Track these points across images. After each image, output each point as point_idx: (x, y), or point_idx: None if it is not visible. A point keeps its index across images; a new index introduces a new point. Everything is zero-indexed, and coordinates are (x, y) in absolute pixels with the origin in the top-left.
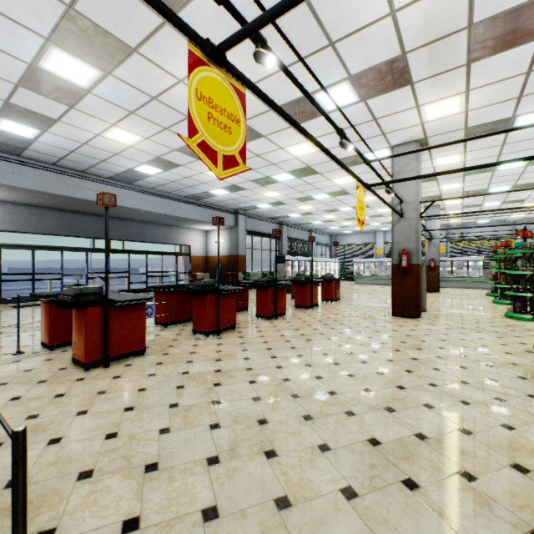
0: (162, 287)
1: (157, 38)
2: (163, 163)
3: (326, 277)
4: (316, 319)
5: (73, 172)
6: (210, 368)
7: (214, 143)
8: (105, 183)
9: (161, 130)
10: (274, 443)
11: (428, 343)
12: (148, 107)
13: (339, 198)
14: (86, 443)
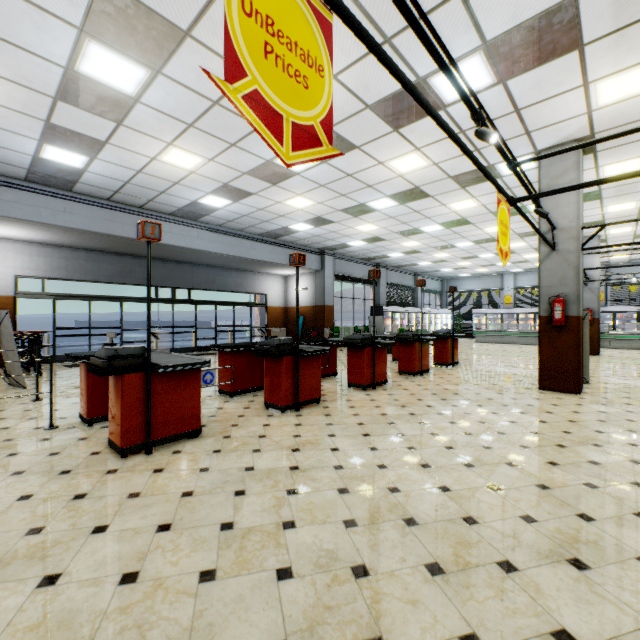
0: (227, 346)
1: (214, 12)
2: (232, 191)
3: (440, 333)
4: (429, 392)
5: (130, 208)
6: (284, 463)
7: (275, 99)
8: (166, 221)
9: (227, 147)
10: (381, 622)
11: (608, 435)
12: (209, 116)
13: (455, 229)
14: (90, 589)
